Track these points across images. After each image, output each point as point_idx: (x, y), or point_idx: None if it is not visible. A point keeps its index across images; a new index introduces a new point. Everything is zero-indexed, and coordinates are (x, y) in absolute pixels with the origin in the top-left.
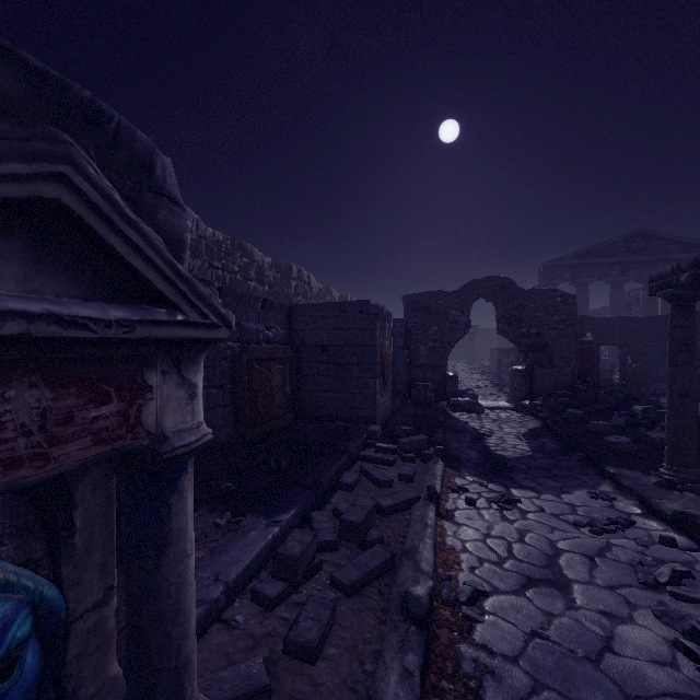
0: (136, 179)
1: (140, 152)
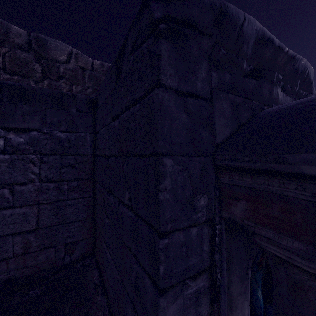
0: (306, 90)
1: (310, 77)
